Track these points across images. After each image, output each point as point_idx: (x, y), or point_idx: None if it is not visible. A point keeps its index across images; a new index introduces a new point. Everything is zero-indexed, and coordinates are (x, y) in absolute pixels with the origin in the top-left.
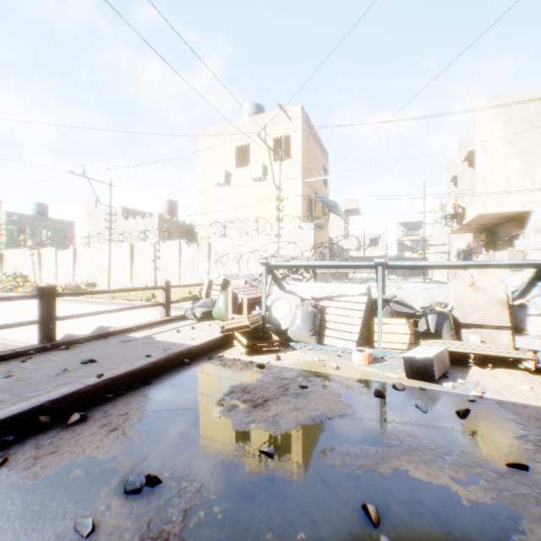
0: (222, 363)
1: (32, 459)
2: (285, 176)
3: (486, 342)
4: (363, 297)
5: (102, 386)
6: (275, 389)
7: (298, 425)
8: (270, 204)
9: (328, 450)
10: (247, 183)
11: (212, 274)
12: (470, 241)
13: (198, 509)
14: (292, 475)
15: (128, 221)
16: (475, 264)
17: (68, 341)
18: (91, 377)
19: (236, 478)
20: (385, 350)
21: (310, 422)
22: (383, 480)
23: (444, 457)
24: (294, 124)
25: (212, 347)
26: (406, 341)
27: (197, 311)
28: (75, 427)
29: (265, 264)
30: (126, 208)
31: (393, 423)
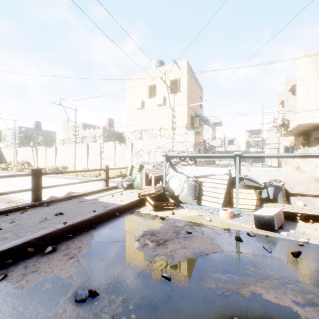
0: (139, 216)
1: (21, 275)
2: (177, 103)
3: (307, 205)
4: (226, 176)
5: (66, 229)
6: (171, 233)
7: (186, 258)
8: (167, 120)
9: (206, 277)
10: (154, 108)
11: (133, 161)
12: (292, 141)
13: (121, 315)
14: (183, 293)
15: (86, 130)
16: (301, 155)
17: (48, 201)
18: (60, 224)
19: (146, 294)
20: (241, 209)
21: (194, 256)
22: (244, 300)
23: (285, 285)
24: (182, 71)
25: (133, 206)
26: (254, 204)
27: (124, 183)
28: (49, 255)
29: (164, 155)
30: (84, 123)
31: (249, 259)
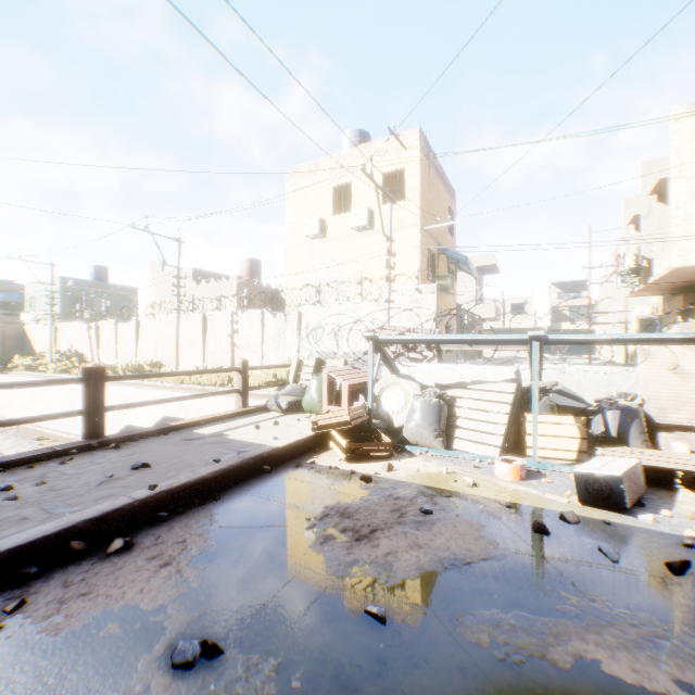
0: (314, 472)
1: (56, 603)
2: (397, 223)
3: None
4: (509, 385)
5: (155, 501)
6: (386, 513)
7: (421, 572)
8: (377, 261)
9: (468, 617)
10: (347, 234)
11: (303, 352)
12: (657, 306)
13: None
14: (415, 655)
15: (201, 285)
16: (684, 337)
17: (118, 437)
18: (141, 488)
19: (330, 653)
20: (543, 460)
21: (439, 567)
22: (559, 675)
23: (656, 641)
24: (410, 154)
25: (301, 450)
26: (573, 447)
27: (282, 400)
28: (116, 557)
29: (371, 338)
30: (198, 270)
31: (566, 576)
